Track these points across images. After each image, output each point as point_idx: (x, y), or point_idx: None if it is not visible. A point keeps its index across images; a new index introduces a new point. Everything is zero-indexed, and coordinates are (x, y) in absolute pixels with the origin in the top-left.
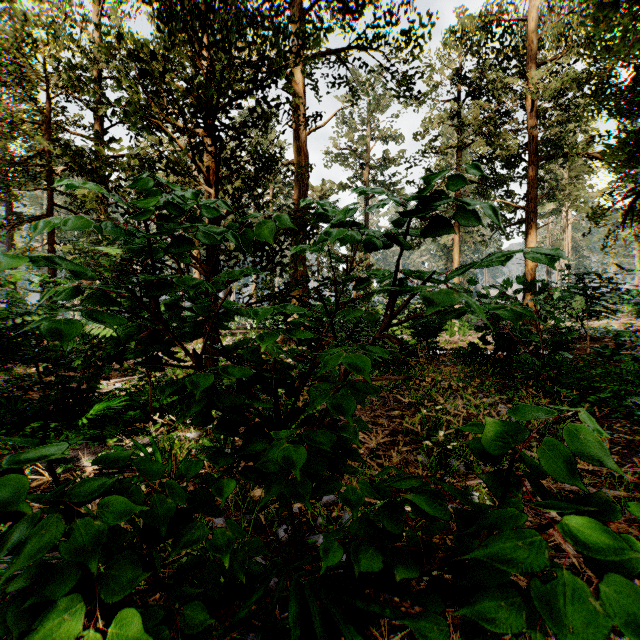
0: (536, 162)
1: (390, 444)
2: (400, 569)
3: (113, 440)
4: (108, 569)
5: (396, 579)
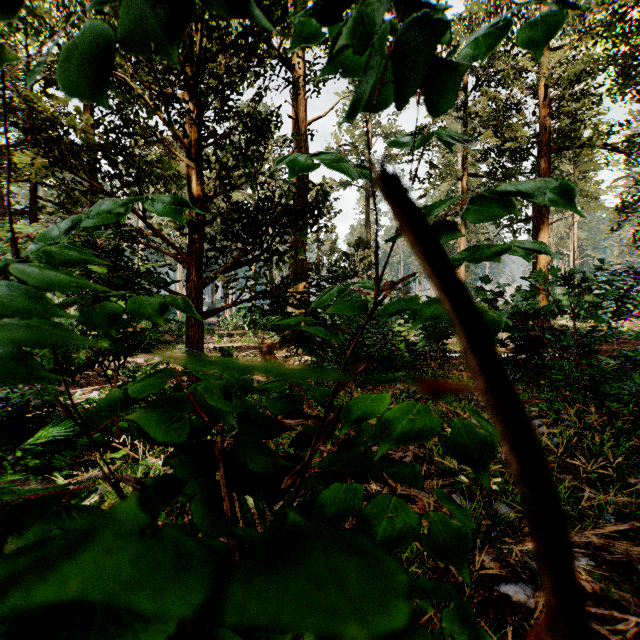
0: (548, 154)
1: None
2: None
3: (62, 473)
4: None
5: None
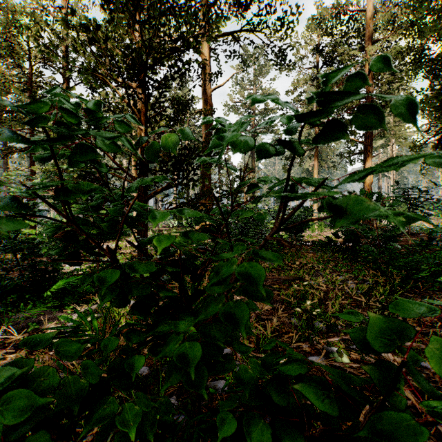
0: None
1: (271, 310)
2: (285, 430)
3: (70, 307)
4: (29, 437)
5: (282, 440)
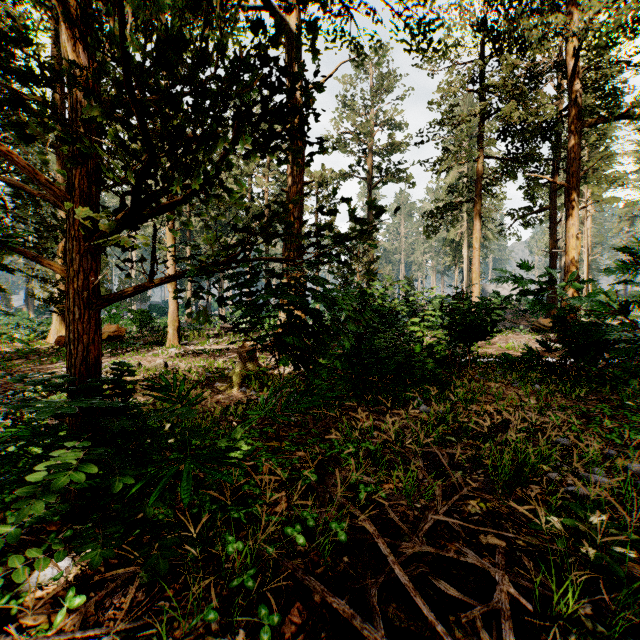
0: (579, 128)
1: None
2: None
3: None
4: None
5: None
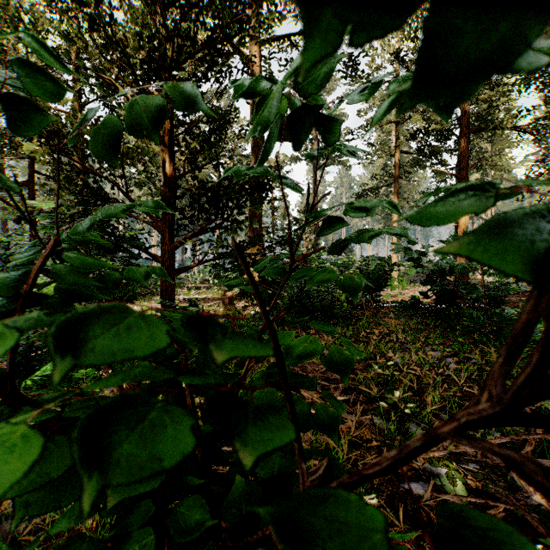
0: (467, 134)
1: None
2: None
3: None
4: None
5: None
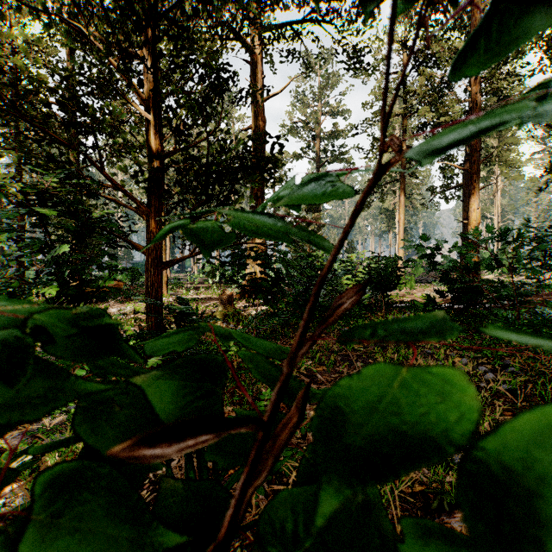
0: None
1: None
2: None
3: None
4: None
5: None
